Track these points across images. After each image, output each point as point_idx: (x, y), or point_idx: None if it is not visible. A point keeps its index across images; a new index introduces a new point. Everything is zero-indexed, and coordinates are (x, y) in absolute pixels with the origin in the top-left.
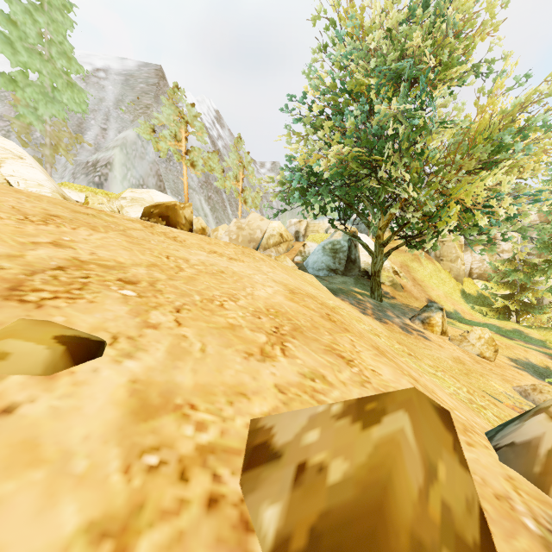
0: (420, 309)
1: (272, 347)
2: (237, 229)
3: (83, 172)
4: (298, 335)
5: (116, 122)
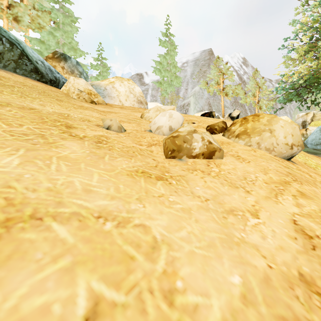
0: None
1: None
2: (228, 116)
3: (179, 110)
4: None
5: (191, 84)
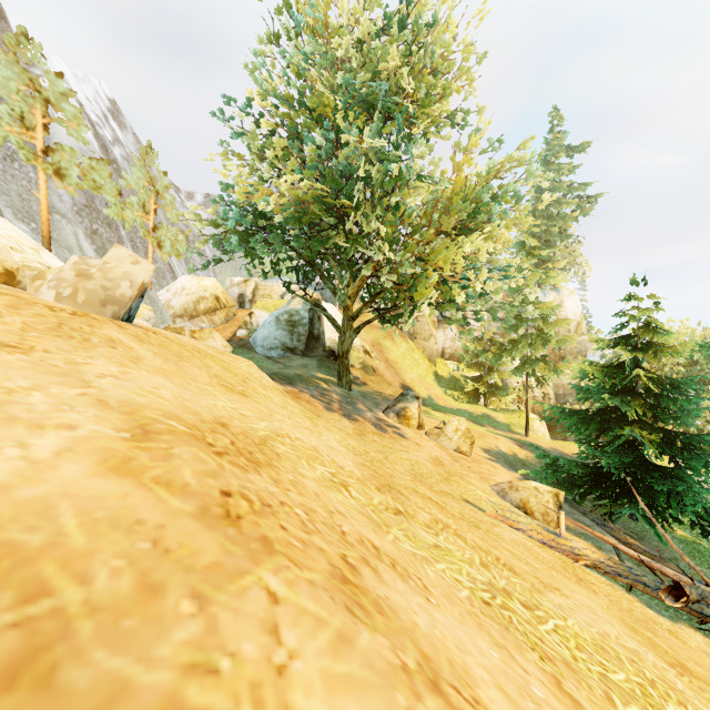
0: (394, 397)
1: None
2: (76, 277)
3: None
4: None
5: None
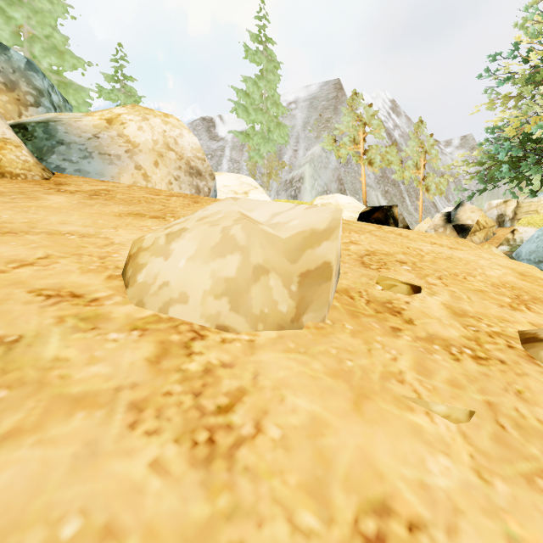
0: None
1: (517, 305)
2: (444, 222)
3: (283, 189)
4: (539, 302)
5: (304, 142)
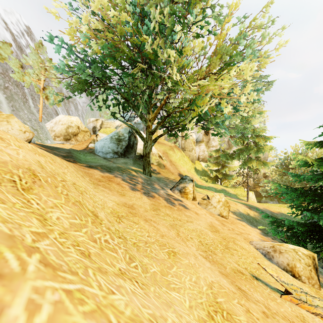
0: (175, 180)
1: None
2: None
3: None
4: None
5: None
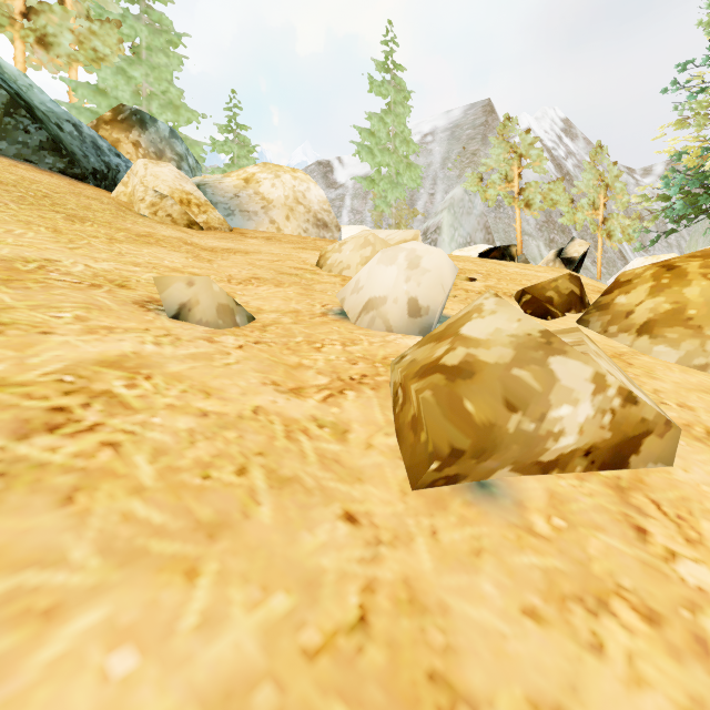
0: None
1: None
2: (554, 257)
3: None
4: None
5: (443, 183)
